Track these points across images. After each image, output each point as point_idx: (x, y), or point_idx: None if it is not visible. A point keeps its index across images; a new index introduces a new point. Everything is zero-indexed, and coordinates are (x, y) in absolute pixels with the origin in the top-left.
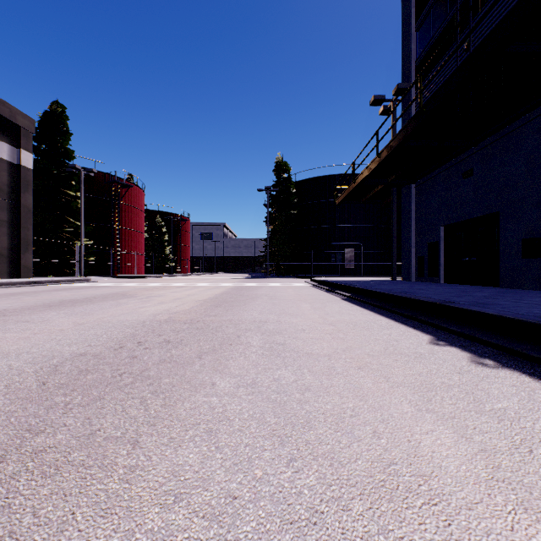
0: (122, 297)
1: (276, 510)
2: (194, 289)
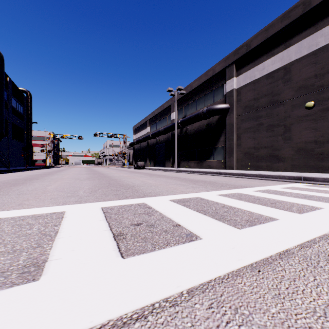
0: (94, 178)
1: (30, 174)
2: (61, 187)
